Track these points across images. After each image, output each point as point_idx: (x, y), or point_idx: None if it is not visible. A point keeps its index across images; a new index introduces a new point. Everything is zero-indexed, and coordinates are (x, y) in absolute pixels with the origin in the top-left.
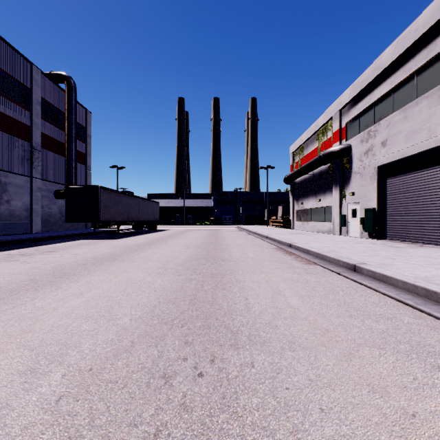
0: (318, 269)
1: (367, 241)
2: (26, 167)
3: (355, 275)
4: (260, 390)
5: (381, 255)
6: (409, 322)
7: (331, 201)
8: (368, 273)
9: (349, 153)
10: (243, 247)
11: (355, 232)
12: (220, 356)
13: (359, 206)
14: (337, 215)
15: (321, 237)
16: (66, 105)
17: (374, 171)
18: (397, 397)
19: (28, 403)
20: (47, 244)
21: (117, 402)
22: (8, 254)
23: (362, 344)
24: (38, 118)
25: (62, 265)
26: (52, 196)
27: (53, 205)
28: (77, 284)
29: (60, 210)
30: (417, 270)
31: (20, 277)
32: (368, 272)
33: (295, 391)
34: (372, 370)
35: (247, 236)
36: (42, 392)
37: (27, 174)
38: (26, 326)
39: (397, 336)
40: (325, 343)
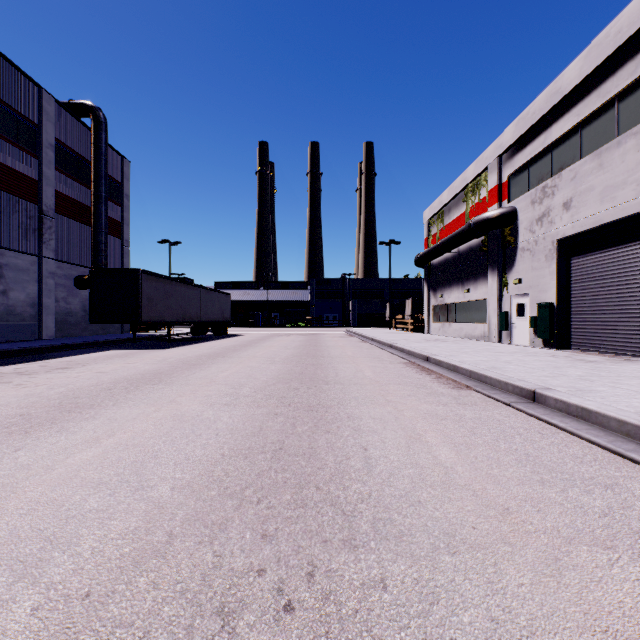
0: (475, 396)
1: (543, 352)
2: (32, 241)
3: (535, 407)
4: None
5: (571, 374)
6: None
7: (485, 291)
8: (557, 405)
9: (513, 220)
10: (355, 361)
11: (523, 339)
12: (324, 565)
13: (528, 300)
14: (495, 313)
15: (472, 346)
16: (92, 150)
17: (552, 247)
18: None
19: None
20: (60, 356)
21: None
22: None
23: (574, 539)
24: (51, 169)
25: (77, 391)
26: (72, 285)
27: (74, 299)
28: (93, 424)
29: (84, 305)
30: (636, 400)
31: (6, 410)
32: (556, 403)
33: None
34: (605, 596)
35: (360, 345)
36: None
37: (33, 252)
38: None
39: (631, 522)
40: (508, 537)
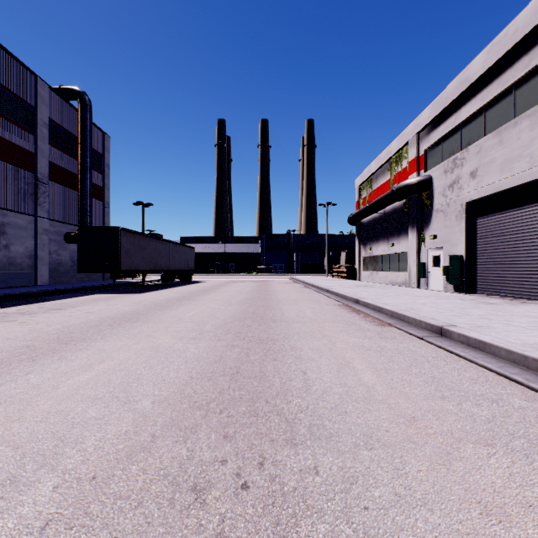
0: (395, 332)
1: (453, 296)
2: (29, 204)
3: (442, 340)
4: (328, 511)
5: (474, 314)
6: (521, 407)
7: (406, 245)
8: (460, 339)
9: (429, 187)
10: (298, 303)
11: (437, 285)
12: (271, 457)
13: (442, 252)
14: (414, 263)
15: (395, 291)
16: (79, 127)
17: (461, 209)
18: (522, 523)
19: (1, 532)
20: (54, 299)
21: (126, 531)
22: (4, 313)
23: (463, 439)
24: (45, 143)
25: (70, 327)
26: (62, 240)
27: (64, 251)
28: (86, 353)
29: (72, 256)
30: (523, 334)
31: (15, 343)
32: (459, 337)
33: (377, 512)
34: (482, 478)
35: (302, 290)
36: (22, 514)
37: (30, 212)
38: (13, 413)
39: (508, 427)
40: (413, 437)
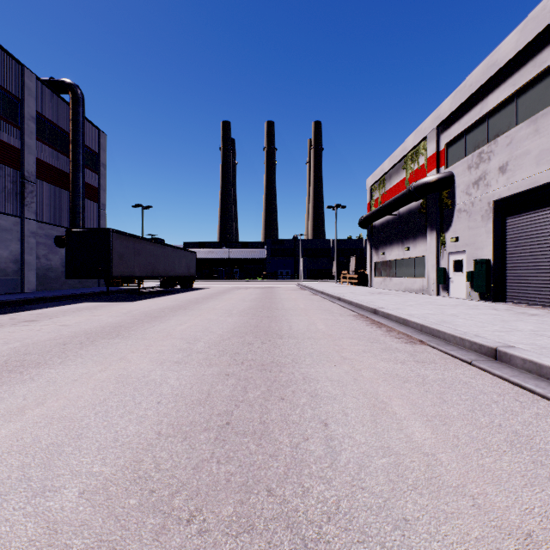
0: (431, 353)
1: (483, 305)
2: (15, 204)
3: (500, 367)
4: None
5: (524, 329)
6: None
7: (424, 249)
8: (526, 366)
9: (451, 184)
10: (307, 313)
11: (460, 292)
12: None
13: (465, 256)
14: (433, 269)
15: (414, 299)
16: (70, 122)
17: (488, 208)
18: None
19: None
20: (33, 309)
21: None
22: None
23: None
24: (32, 139)
25: (31, 346)
26: (52, 244)
27: (54, 256)
28: (28, 387)
29: (64, 261)
30: None
31: None
32: (525, 363)
33: None
34: None
35: (311, 297)
36: None
37: (16, 213)
38: None
39: None
40: None
